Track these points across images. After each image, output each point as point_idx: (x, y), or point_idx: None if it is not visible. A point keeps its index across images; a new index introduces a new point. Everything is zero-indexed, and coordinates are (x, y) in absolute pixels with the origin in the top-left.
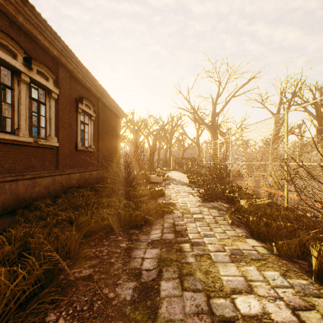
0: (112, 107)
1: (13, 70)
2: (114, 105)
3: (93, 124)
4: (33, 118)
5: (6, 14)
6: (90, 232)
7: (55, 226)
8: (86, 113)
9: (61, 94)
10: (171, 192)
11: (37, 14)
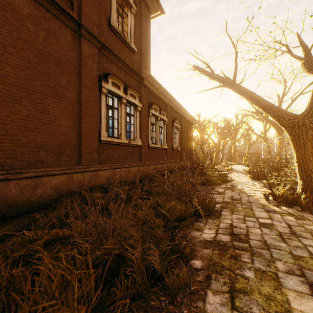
0: (188, 118)
1: (155, 116)
2: (190, 117)
3: (179, 133)
4: None
5: (155, 95)
6: None
7: None
8: (176, 127)
9: (168, 120)
10: (232, 176)
11: (164, 90)
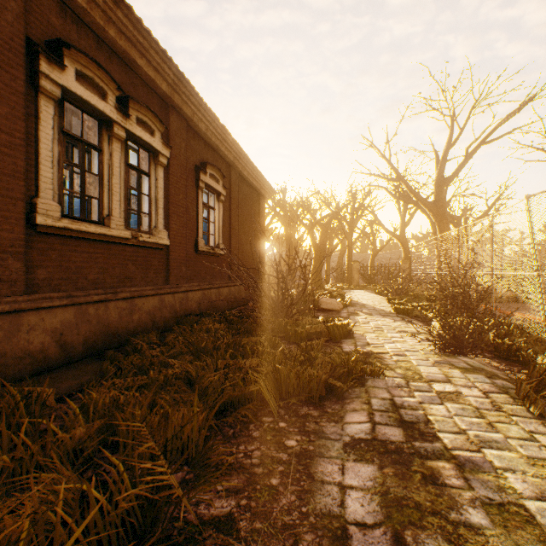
0: (253, 178)
1: (102, 119)
2: (256, 175)
3: (222, 208)
4: (132, 200)
5: (91, 27)
6: (224, 405)
7: (162, 387)
8: (211, 189)
9: (173, 157)
10: (364, 330)
11: (136, 21)
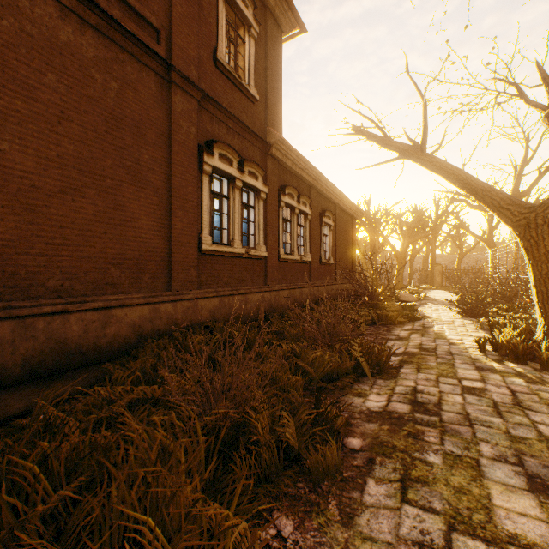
0: (349, 209)
1: (291, 207)
2: (351, 207)
3: (331, 234)
4: None
5: (290, 171)
6: None
7: None
8: (326, 224)
9: (312, 214)
10: (426, 310)
11: (305, 161)
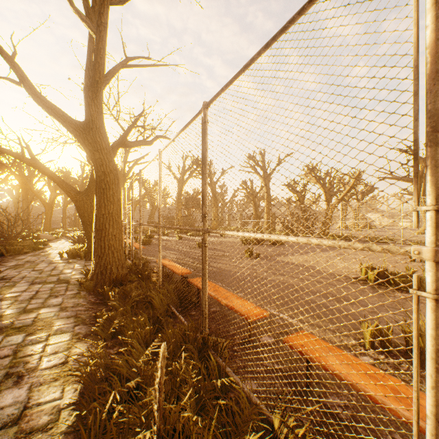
0: None
1: None
2: None
3: None
4: None
5: None
6: None
7: None
8: None
9: None
10: (56, 244)
11: None
